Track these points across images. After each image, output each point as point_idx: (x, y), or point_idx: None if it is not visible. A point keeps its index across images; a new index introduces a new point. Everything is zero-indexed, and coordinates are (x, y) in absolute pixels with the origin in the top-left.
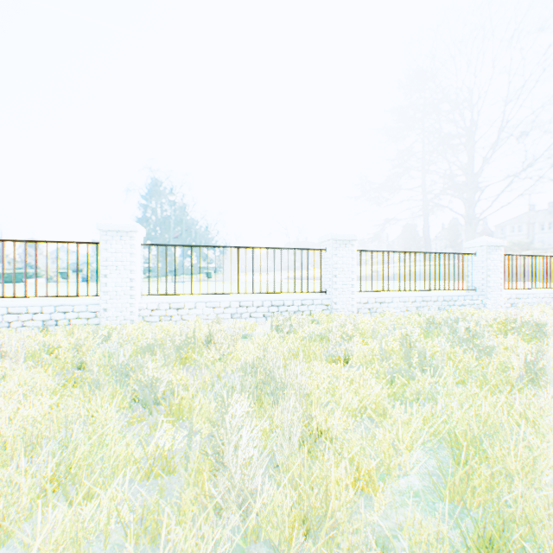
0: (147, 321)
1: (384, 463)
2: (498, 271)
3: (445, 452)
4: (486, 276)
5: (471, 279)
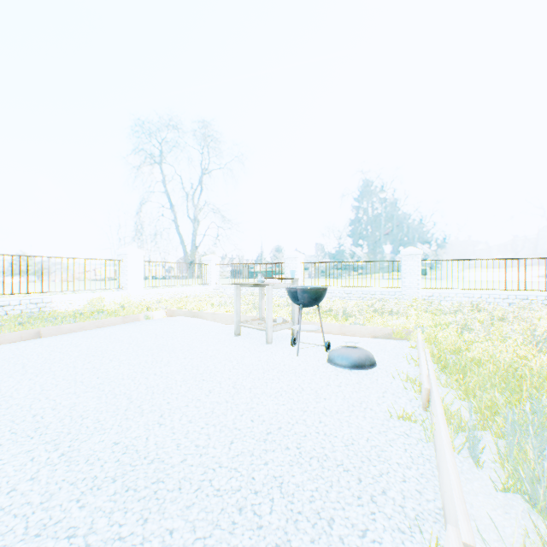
0: None
1: None
2: None
3: None
4: None
5: None
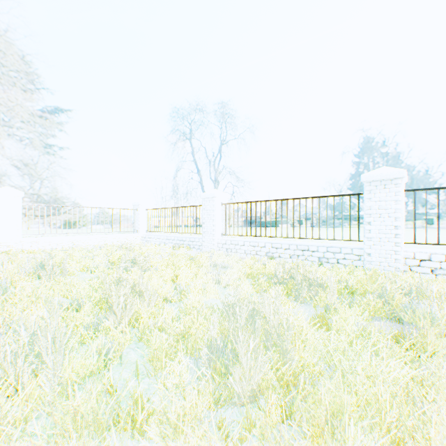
0: (413, 271)
1: None
2: None
3: None
4: None
5: None
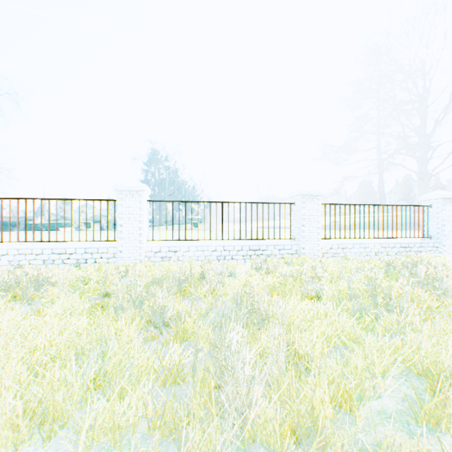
0: (151, 261)
1: (359, 386)
2: None
3: (414, 380)
4: (442, 226)
5: (426, 228)
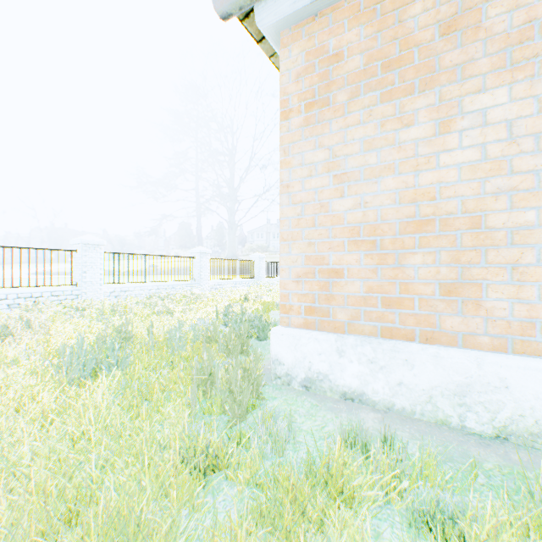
0: None
1: None
2: (208, 269)
3: None
4: (201, 272)
5: (193, 273)
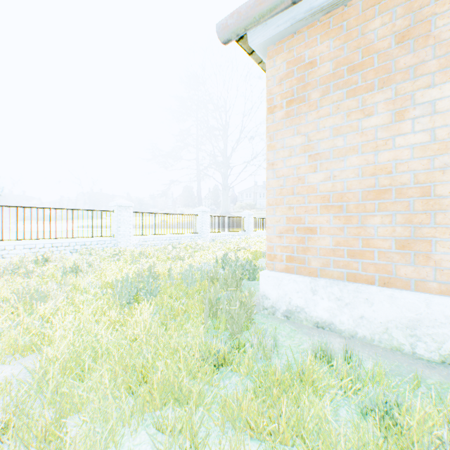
0: None
1: None
2: (207, 224)
3: None
4: (202, 226)
5: (196, 228)
